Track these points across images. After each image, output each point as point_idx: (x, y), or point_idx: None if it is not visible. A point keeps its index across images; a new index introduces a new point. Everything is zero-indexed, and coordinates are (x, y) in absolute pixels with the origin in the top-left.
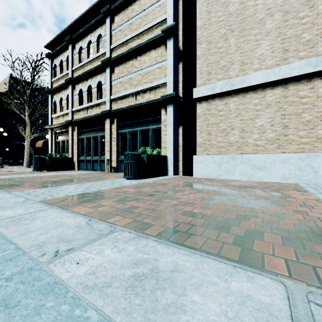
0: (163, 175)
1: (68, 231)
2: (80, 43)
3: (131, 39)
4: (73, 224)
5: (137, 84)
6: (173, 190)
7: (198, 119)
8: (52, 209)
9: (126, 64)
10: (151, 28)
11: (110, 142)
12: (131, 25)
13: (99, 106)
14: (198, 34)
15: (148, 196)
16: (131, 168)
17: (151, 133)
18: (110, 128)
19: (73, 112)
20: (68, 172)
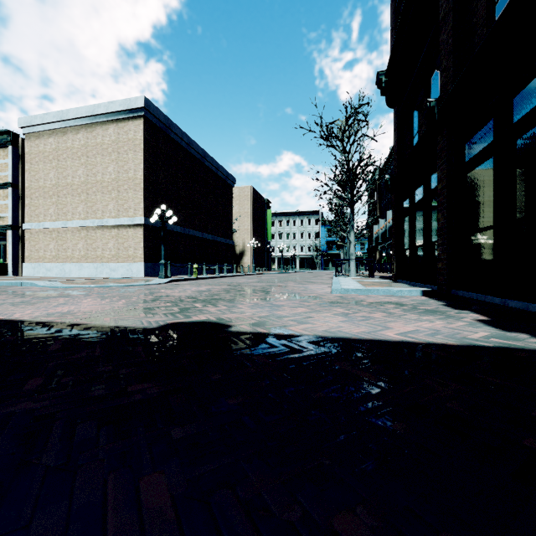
0: (4, 275)
1: None
2: None
3: None
4: None
5: None
6: None
7: (26, 242)
8: None
9: None
10: (1, 176)
11: None
12: None
13: None
14: (27, 192)
15: None
16: None
17: (3, 247)
18: None
19: None
20: None
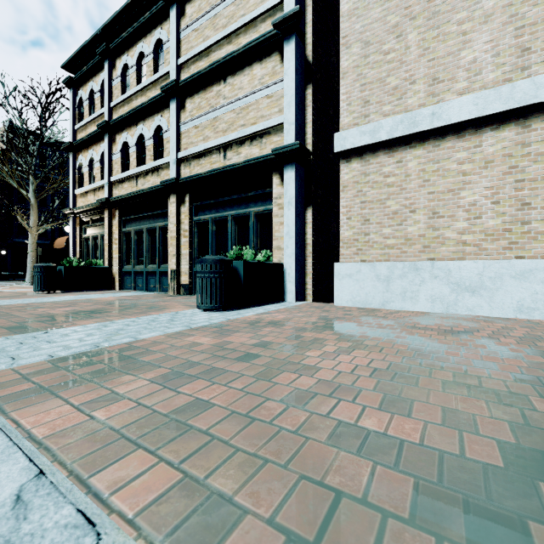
0: (276, 301)
1: None
2: (124, 57)
3: (216, 46)
4: None
5: (226, 129)
6: (299, 341)
7: (344, 194)
8: None
9: (207, 92)
10: (254, 23)
11: (178, 239)
12: (215, 19)
13: (158, 173)
14: (345, 29)
15: (241, 361)
16: (212, 289)
17: (254, 221)
18: (178, 211)
19: (112, 184)
20: (99, 295)
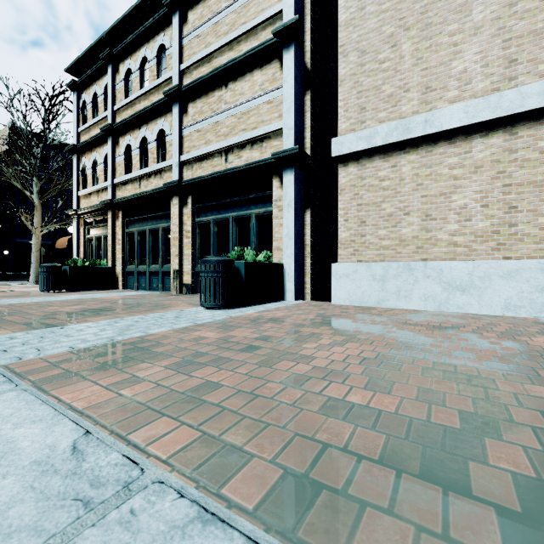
0: (276, 299)
1: (1, 487)
2: (127, 61)
3: (218, 52)
4: (34, 453)
5: (228, 133)
6: (297, 335)
7: (341, 197)
8: (15, 391)
9: (209, 97)
10: (254, 30)
11: (181, 239)
12: (217, 26)
13: (161, 175)
14: (342, 38)
15: (245, 352)
16: (215, 288)
17: (254, 223)
18: (181, 213)
19: (116, 186)
20: (104, 294)
